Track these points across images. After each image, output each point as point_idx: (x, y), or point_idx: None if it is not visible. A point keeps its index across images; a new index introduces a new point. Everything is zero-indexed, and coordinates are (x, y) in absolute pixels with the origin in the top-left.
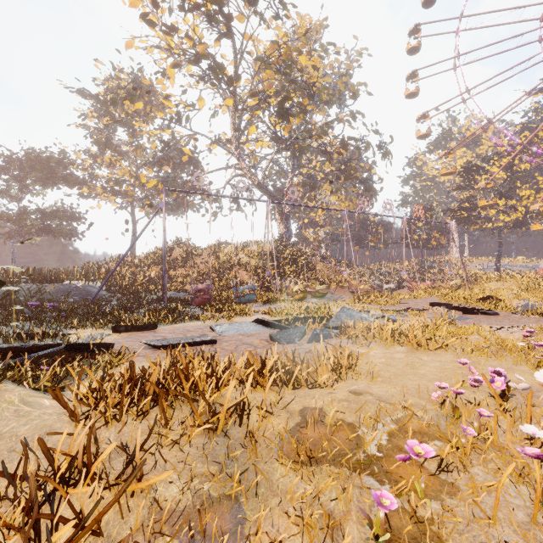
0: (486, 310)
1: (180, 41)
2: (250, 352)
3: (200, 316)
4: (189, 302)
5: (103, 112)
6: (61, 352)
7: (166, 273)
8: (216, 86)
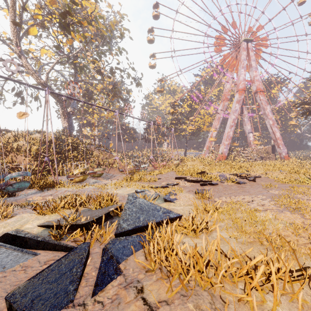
0: (208, 181)
1: None
2: None
3: None
4: None
5: None
6: None
7: None
8: None
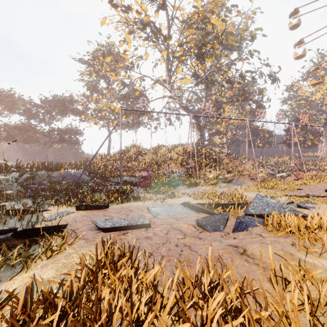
0: None
1: (133, 16)
2: (182, 269)
3: (141, 197)
4: (137, 184)
5: (93, 71)
6: (8, 239)
7: (126, 165)
8: (156, 44)
